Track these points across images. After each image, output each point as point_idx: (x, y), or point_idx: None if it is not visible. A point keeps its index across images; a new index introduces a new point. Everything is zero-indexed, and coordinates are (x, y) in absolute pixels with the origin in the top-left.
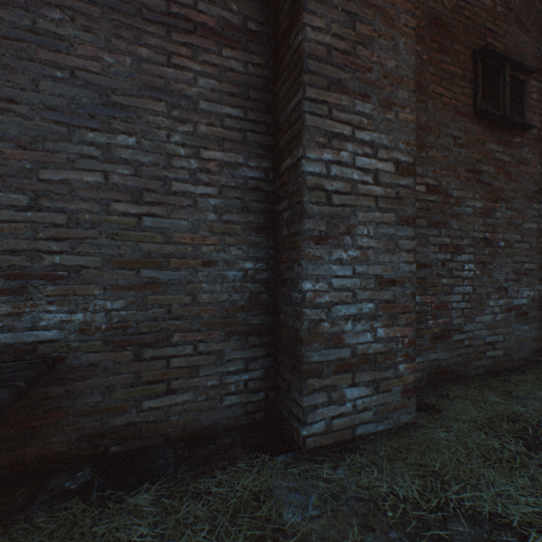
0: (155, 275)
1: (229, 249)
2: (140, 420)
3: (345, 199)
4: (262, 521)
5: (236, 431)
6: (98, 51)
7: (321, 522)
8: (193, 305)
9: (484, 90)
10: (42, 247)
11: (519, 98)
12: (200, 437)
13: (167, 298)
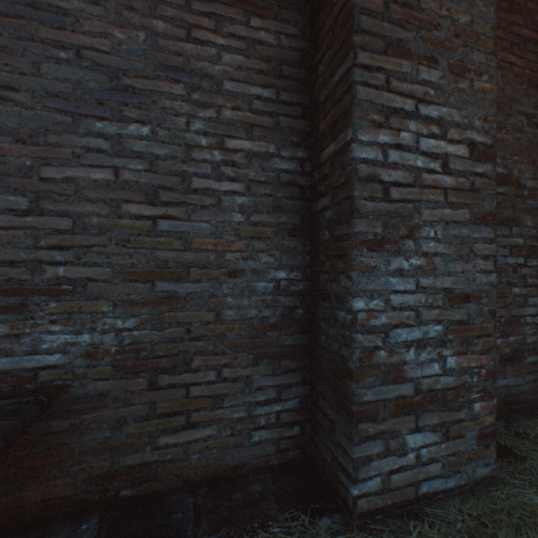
0: (172, 288)
1: (259, 256)
2: (155, 459)
3: (407, 192)
4: None
5: (267, 474)
6: (107, 26)
7: None
8: (216, 323)
9: None
10: (44, 257)
11: None
12: (224, 480)
13: (186, 315)
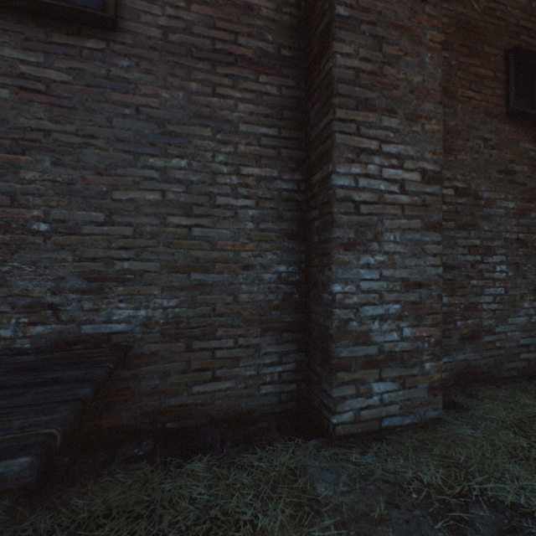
0: (202, 278)
1: (265, 254)
2: (190, 402)
3: (373, 208)
4: (298, 491)
5: (271, 417)
6: (157, 89)
7: (350, 497)
8: (234, 304)
9: (518, 89)
10: (115, 255)
11: None
12: (240, 420)
13: (212, 298)
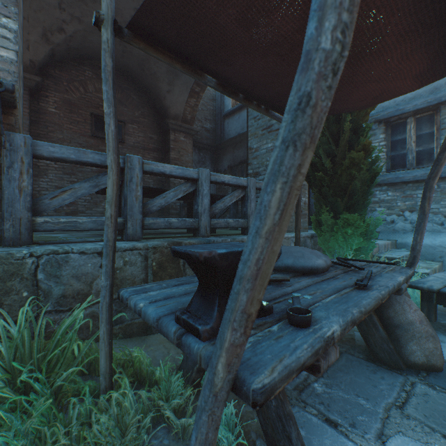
0: None
1: None
2: None
3: None
4: None
5: None
6: None
7: None
8: None
9: (98, 127)
10: None
11: (121, 131)
12: None
13: None
